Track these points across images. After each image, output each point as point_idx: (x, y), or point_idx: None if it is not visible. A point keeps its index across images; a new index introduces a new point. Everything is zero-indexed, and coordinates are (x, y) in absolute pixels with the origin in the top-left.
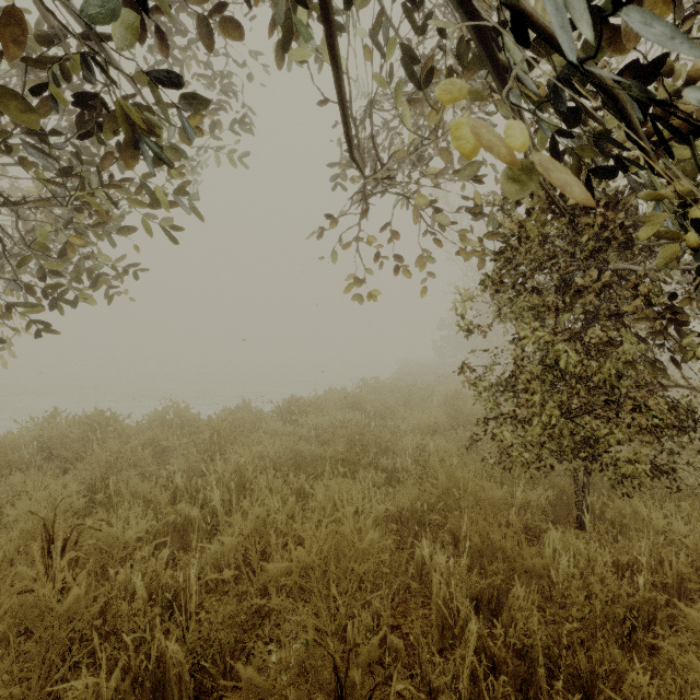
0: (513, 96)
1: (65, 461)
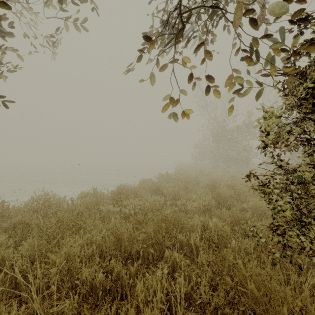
0: None
1: None
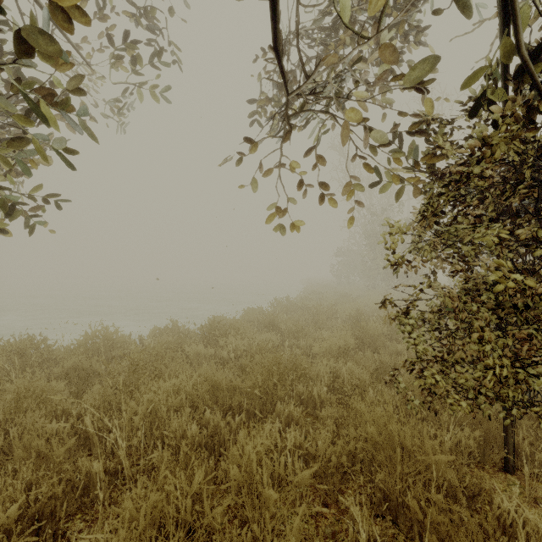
0: None
1: None
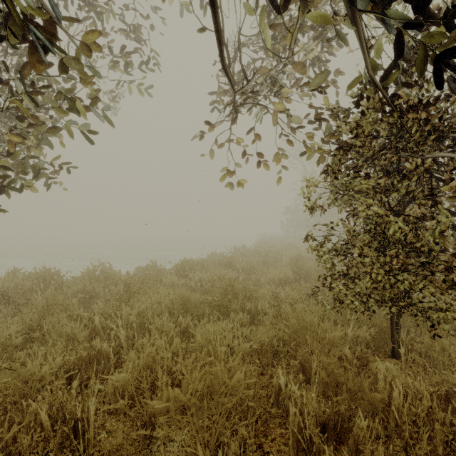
0: (359, 4)
1: (18, 305)
